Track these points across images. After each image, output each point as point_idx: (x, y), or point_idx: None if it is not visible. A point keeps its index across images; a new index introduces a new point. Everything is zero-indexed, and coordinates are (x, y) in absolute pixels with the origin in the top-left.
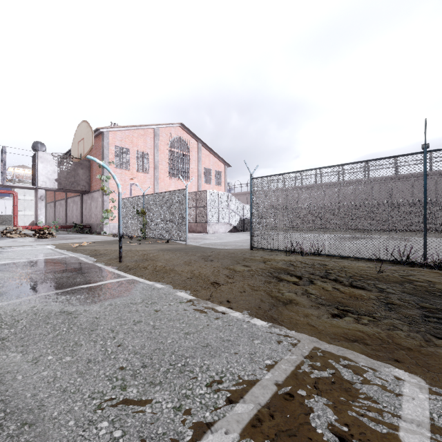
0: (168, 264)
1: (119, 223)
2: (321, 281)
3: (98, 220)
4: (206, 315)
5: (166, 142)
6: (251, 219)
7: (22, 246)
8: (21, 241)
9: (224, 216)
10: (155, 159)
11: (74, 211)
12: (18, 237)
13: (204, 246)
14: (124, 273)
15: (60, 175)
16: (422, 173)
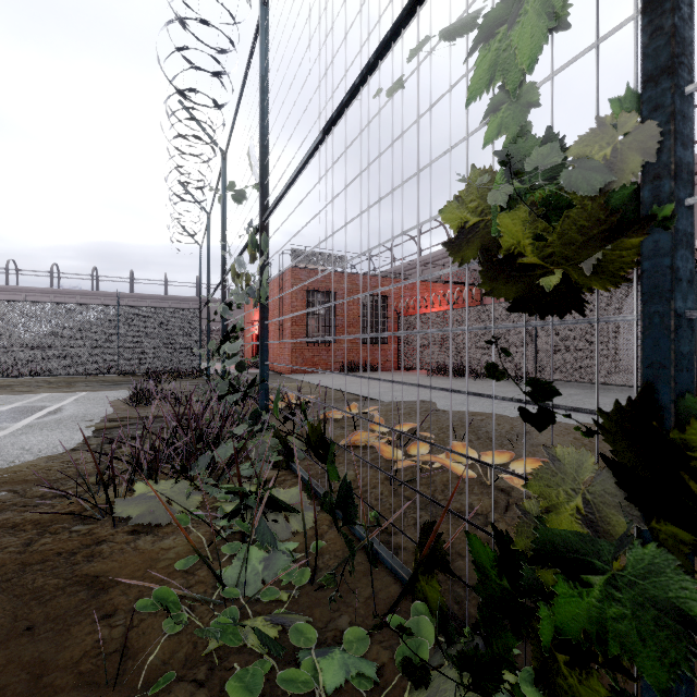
0: None
1: None
2: (47, 385)
3: None
4: None
5: None
6: None
7: None
8: None
9: None
10: None
11: None
12: None
13: None
14: None
15: None
16: (158, 296)
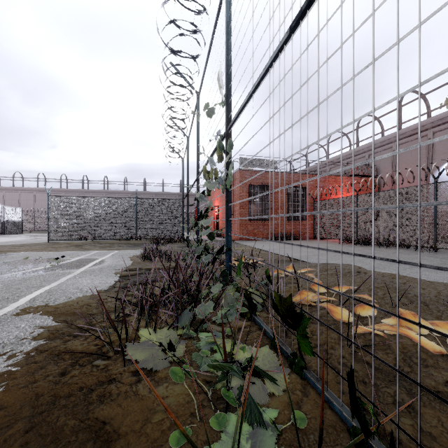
0: None
1: None
2: (99, 245)
3: None
4: (64, 252)
5: None
6: (48, 222)
7: None
8: None
9: None
10: None
11: None
12: None
13: None
14: None
15: None
16: (159, 193)
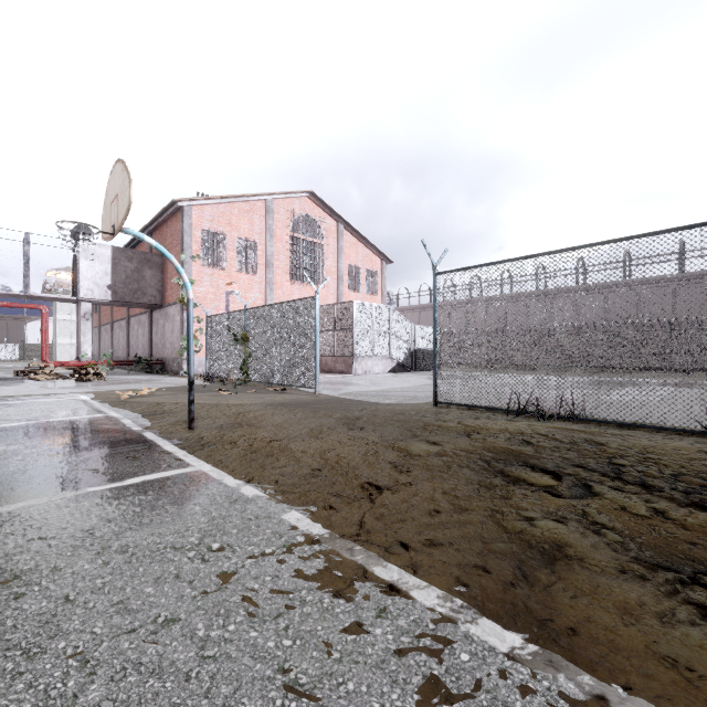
0: (279, 436)
1: (188, 356)
2: (611, 488)
3: (175, 352)
4: (349, 597)
5: (286, 223)
6: (435, 350)
7: (40, 396)
8: (47, 386)
9: (381, 345)
10: (268, 252)
11: (139, 338)
12: (47, 379)
13: (348, 397)
14: (189, 454)
15: (115, 279)
16: None
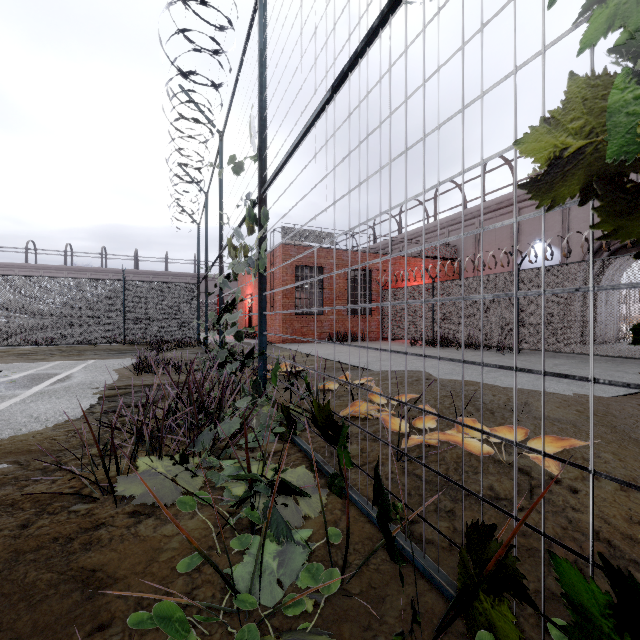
0: None
1: None
2: (60, 353)
3: None
4: None
5: None
6: None
7: None
8: None
9: None
10: None
11: None
12: None
13: None
14: None
15: None
16: (160, 272)
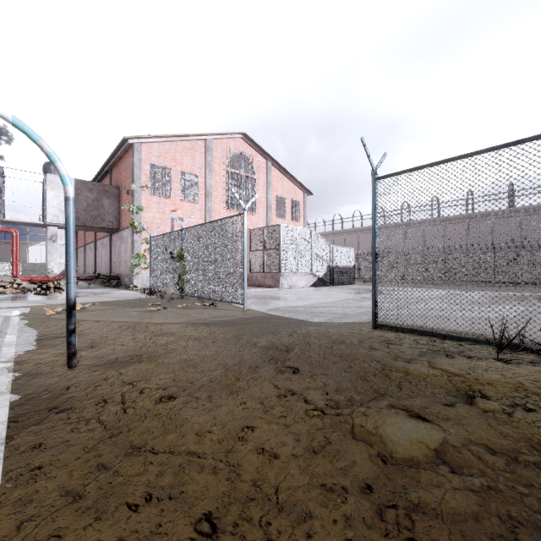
0: (177, 386)
1: (66, 272)
2: None
3: (128, 269)
4: None
5: (223, 160)
6: (375, 265)
7: None
8: (1, 300)
9: (304, 263)
10: (207, 184)
11: (103, 257)
12: (13, 292)
13: (276, 313)
14: (1, 442)
15: (78, 207)
16: None
